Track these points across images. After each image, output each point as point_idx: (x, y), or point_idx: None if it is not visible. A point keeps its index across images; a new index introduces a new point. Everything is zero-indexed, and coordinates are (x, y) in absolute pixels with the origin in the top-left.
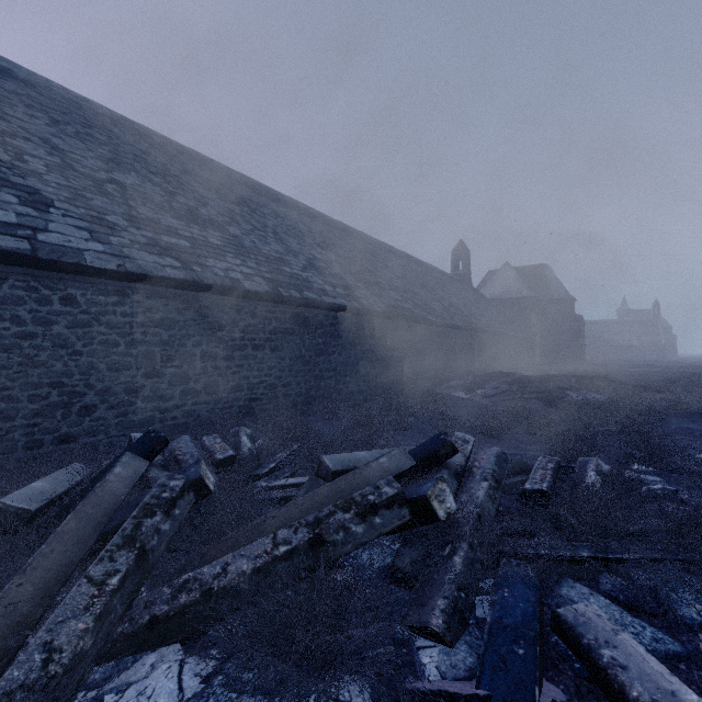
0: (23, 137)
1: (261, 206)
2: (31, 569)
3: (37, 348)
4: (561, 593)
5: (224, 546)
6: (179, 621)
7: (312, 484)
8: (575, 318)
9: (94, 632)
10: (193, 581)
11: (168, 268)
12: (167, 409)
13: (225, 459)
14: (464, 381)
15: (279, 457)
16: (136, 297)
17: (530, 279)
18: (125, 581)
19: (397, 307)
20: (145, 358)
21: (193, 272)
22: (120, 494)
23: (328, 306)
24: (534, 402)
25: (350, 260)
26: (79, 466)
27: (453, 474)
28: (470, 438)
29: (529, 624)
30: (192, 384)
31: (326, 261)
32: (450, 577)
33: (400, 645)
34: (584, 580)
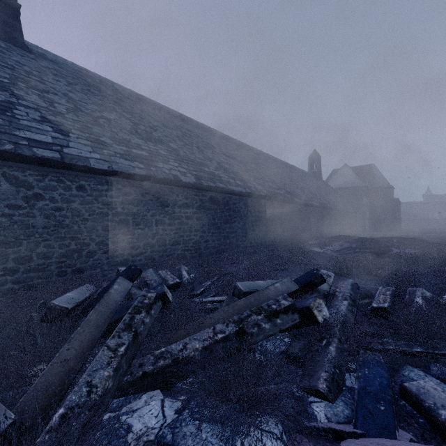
0: (53, 93)
1: (188, 131)
2: (73, 341)
3: (64, 216)
4: (404, 374)
5: (181, 334)
6: (159, 376)
7: (230, 300)
8: (393, 200)
9: (113, 378)
10: (166, 353)
11: (136, 168)
12: (136, 255)
13: (174, 284)
14: (318, 241)
15: (205, 285)
16: (118, 186)
17: (362, 174)
18: (127, 350)
19: (275, 193)
20: (123, 223)
21: (151, 171)
22: (118, 300)
23: (232, 192)
24: (368, 254)
25: (244, 163)
26: (89, 286)
27: (322, 296)
28: (331, 274)
29: (385, 391)
30: (150, 239)
31: (229, 164)
32: (328, 359)
33: (297, 400)
34: (418, 367)
